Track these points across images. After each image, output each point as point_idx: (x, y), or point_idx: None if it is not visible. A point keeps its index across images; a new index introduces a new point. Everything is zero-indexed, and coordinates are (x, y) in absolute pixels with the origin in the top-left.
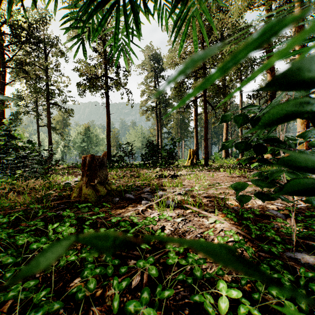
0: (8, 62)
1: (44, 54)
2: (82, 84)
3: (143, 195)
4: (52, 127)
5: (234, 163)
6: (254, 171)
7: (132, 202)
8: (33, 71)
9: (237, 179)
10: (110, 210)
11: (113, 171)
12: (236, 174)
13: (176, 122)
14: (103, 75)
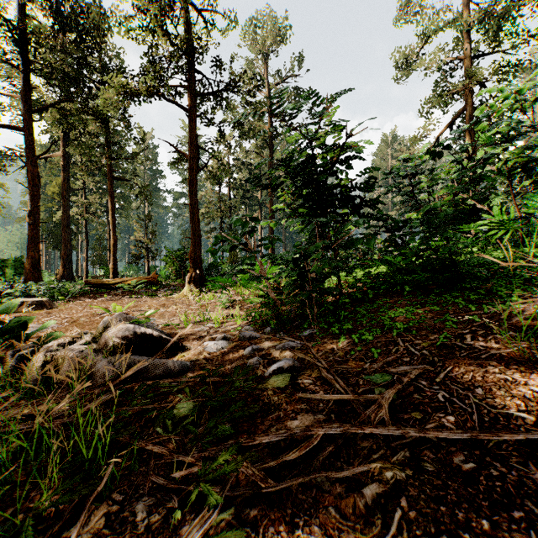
0: None
1: None
2: None
3: None
4: None
5: None
6: None
7: None
8: None
9: None
10: None
11: None
12: None
13: None
14: None
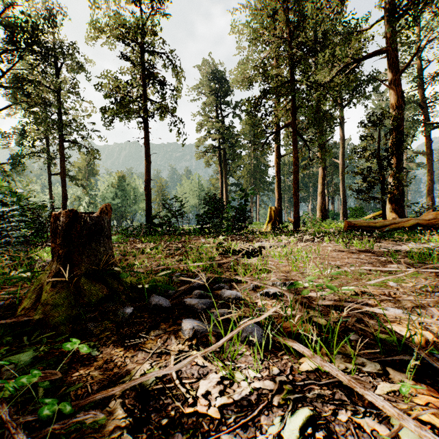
0: (0, 79)
1: (56, 68)
2: (108, 109)
3: (188, 300)
4: (70, 175)
5: (336, 228)
6: (382, 241)
7: (161, 318)
8: (38, 93)
9: (365, 258)
10: (98, 351)
11: (147, 241)
12: (356, 248)
13: (248, 169)
14: (140, 96)
